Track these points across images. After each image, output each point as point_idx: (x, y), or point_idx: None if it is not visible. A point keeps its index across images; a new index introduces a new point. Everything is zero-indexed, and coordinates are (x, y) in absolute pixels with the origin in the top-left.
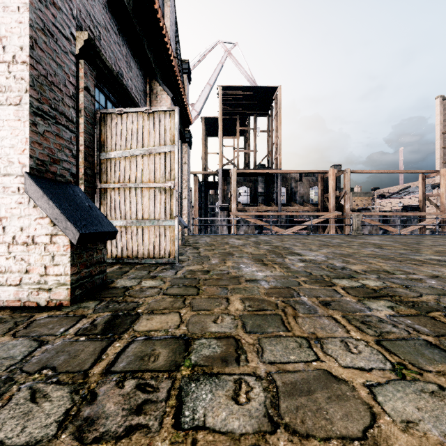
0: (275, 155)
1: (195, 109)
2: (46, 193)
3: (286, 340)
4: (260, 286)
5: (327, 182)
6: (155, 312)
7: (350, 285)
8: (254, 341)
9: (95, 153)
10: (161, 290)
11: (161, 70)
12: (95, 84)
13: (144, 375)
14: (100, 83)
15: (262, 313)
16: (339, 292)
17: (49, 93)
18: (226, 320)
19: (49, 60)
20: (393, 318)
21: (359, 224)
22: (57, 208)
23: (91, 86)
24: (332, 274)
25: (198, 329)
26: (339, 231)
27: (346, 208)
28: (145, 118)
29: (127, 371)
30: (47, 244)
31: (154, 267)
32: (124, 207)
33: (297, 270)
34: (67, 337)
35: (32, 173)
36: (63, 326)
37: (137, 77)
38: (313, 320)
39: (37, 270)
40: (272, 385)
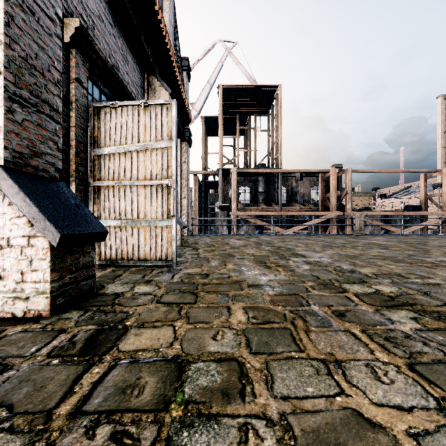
0: (276, 154)
1: (195, 108)
2: (22, 189)
3: (300, 364)
4: (264, 292)
5: (328, 182)
6: (146, 325)
7: (363, 291)
8: (261, 366)
9: (87, 149)
10: (155, 298)
11: (159, 65)
12: (87, 76)
13: (123, 417)
14: (93, 76)
15: (268, 326)
16: (352, 299)
17: (28, 78)
18: (227, 335)
19: (29, 41)
20: (421, 334)
21: (362, 224)
22: (35, 205)
23: (83, 78)
24: (341, 278)
25: (194, 348)
26: (340, 231)
27: (348, 208)
28: (141, 111)
29: (102, 410)
30: (24, 247)
31: (150, 270)
32: (118, 206)
33: (303, 274)
34: (38, 360)
35: (7, 166)
36: (36, 344)
37: (134, 72)
38: (328, 336)
39: (13, 277)
40: (288, 433)
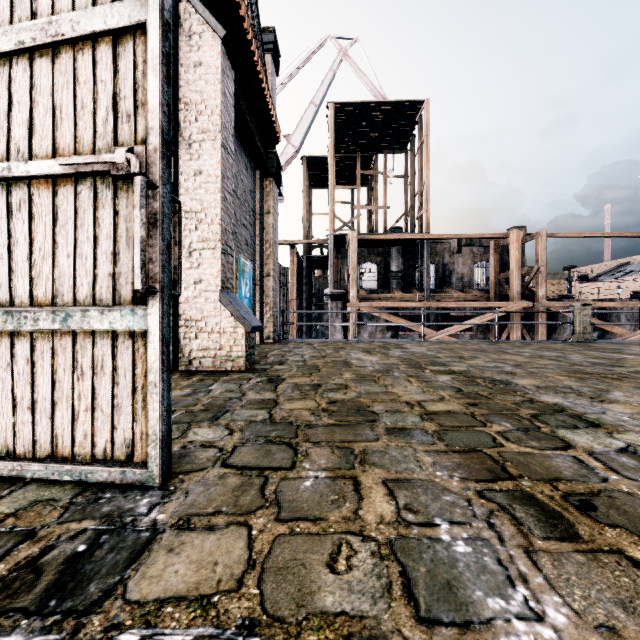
0: (419, 211)
1: (292, 143)
2: None
3: None
4: None
5: (502, 255)
6: None
7: None
8: None
9: None
10: None
11: None
12: None
13: None
14: None
15: None
16: None
17: None
18: None
19: None
20: None
21: (588, 321)
22: None
23: None
24: None
25: None
26: (527, 334)
27: (540, 296)
28: None
29: None
30: None
31: None
32: None
33: None
34: None
35: None
36: None
37: None
38: None
39: None
40: None
